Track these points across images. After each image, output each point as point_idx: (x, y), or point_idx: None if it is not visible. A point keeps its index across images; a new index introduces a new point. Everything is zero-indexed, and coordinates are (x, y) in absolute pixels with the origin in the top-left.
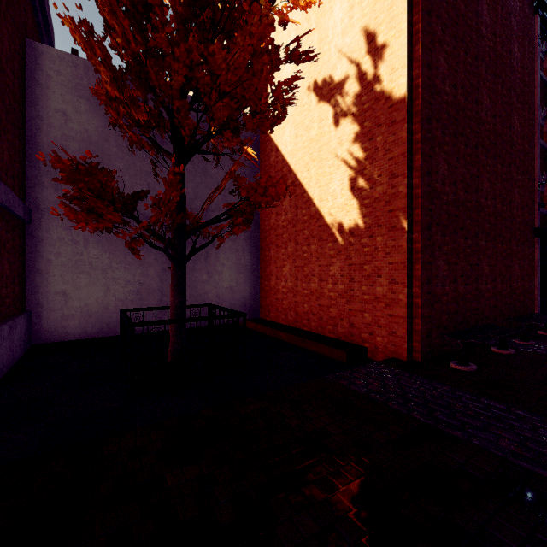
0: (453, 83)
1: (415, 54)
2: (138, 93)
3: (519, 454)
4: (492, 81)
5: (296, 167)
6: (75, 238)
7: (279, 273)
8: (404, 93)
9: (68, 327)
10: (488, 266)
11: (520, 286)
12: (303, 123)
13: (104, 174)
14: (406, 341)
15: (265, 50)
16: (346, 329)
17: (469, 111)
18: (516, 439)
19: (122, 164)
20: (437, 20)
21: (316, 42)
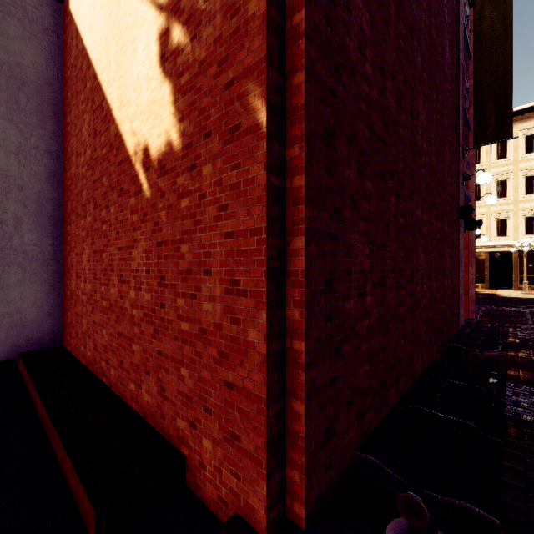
0: None
1: None
2: None
3: None
4: None
5: (94, 52)
6: None
7: (79, 266)
8: None
9: None
10: (424, 253)
11: (450, 284)
12: None
13: None
14: (264, 475)
15: None
16: (154, 398)
17: None
18: None
19: None
20: None
21: None
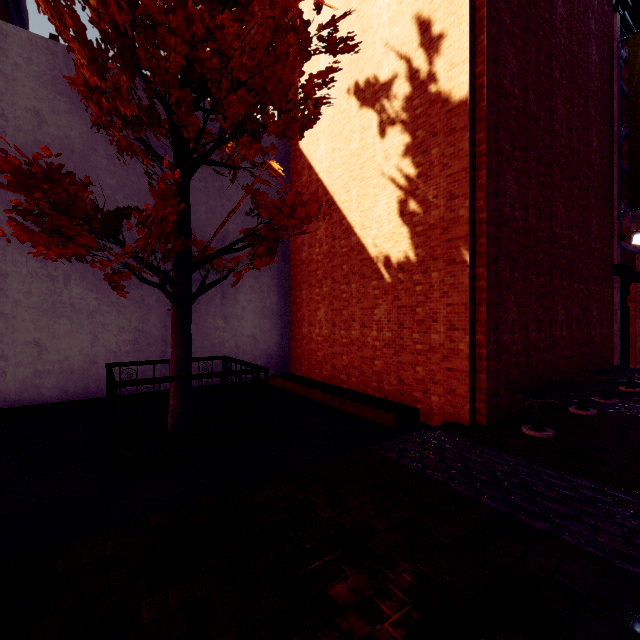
0: (523, 85)
1: (479, 46)
2: (122, 78)
3: (625, 554)
4: (568, 87)
5: (333, 188)
6: (52, 272)
7: (313, 318)
8: (466, 94)
9: (43, 387)
10: (563, 309)
11: (599, 334)
12: (342, 134)
13: (72, 181)
14: (468, 401)
15: (291, 26)
16: (394, 386)
17: (542, 121)
18: (618, 532)
19: (114, 180)
20: (505, 7)
21: (358, 34)
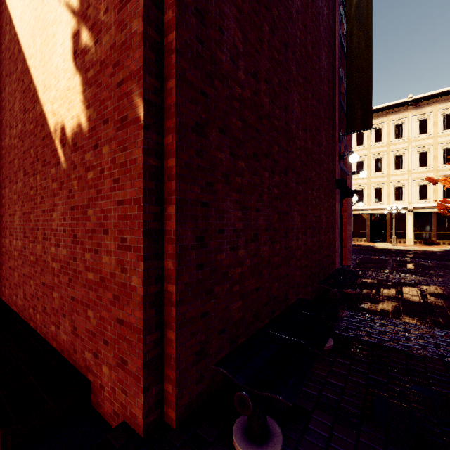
0: None
1: None
2: None
3: None
4: None
5: (24, 40)
6: None
7: (12, 225)
8: None
9: None
10: (299, 215)
11: (327, 239)
12: None
13: None
14: (142, 389)
15: None
16: (68, 336)
17: None
18: None
19: None
20: None
21: None
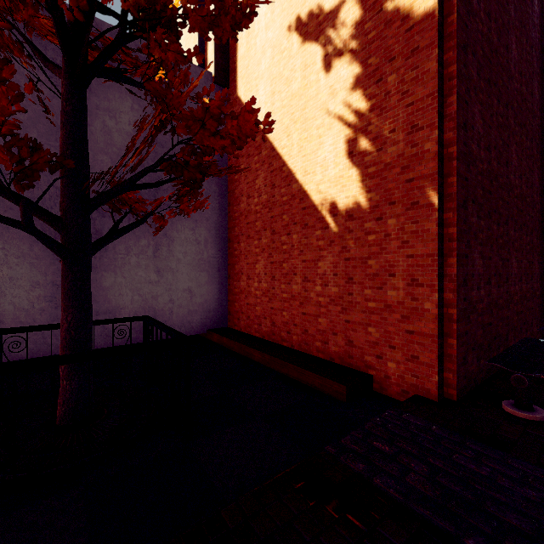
0: (487, 10)
1: None
2: None
3: None
4: (519, 29)
5: (272, 133)
6: None
7: (251, 272)
8: (433, 4)
9: None
10: (516, 262)
11: (539, 287)
12: (282, 75)
13: None
14: (436, 371)
15: None
16: (341, 348)
17: (501, 57)
18: None
19: (26, 115)
20: None
21: None
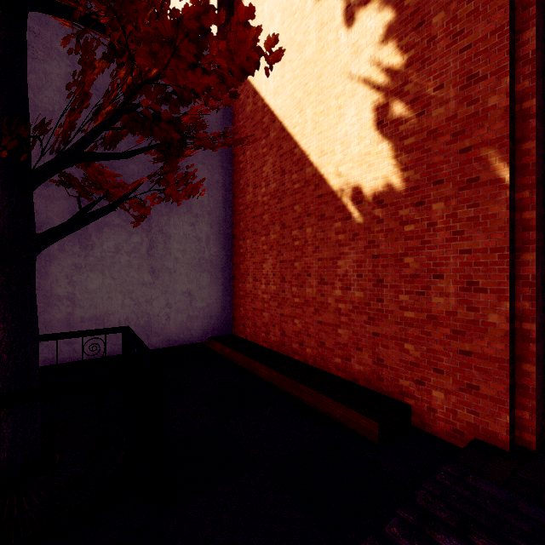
0: None
1: None
2: None
3: None
4: None
5: (282, 111)
6: None
7: (258, 272)
8: None
9: None
10: None
11: None
12: (293, 41)
13: None
14: (506, 409)
15: None
16: (368, 367)
17: None
18: None
19: None
20: None
21: None
